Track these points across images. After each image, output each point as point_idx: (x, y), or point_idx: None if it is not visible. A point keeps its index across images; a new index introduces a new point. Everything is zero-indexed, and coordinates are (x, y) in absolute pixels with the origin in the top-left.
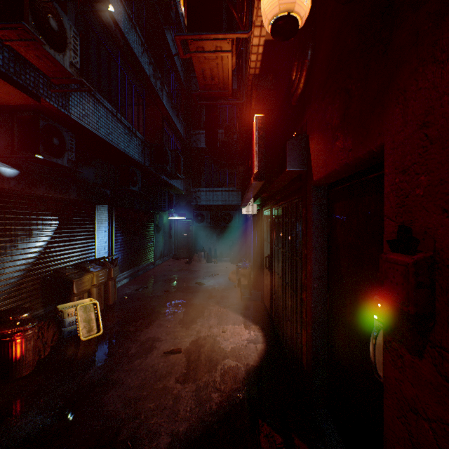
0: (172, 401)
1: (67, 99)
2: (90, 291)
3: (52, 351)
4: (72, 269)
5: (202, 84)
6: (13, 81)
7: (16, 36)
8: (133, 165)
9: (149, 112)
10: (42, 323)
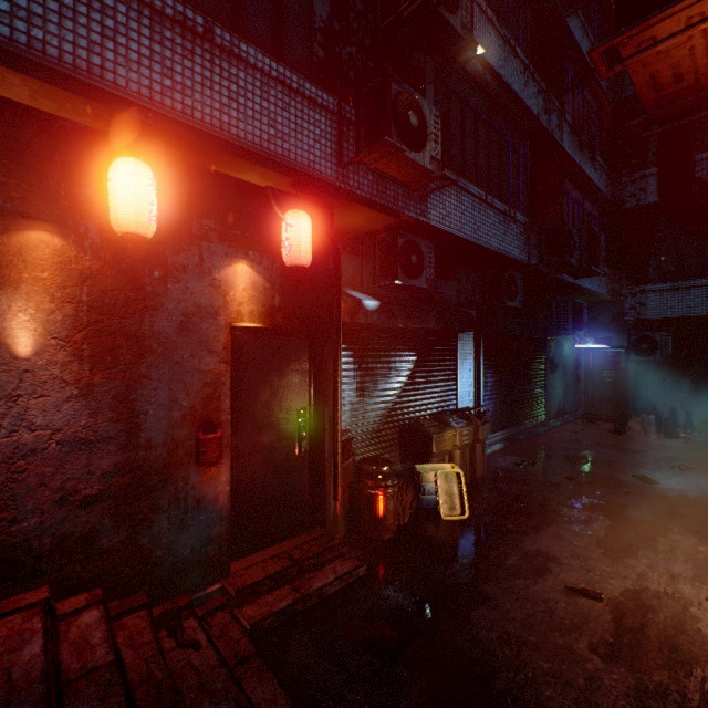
0: (583, 680)
1: (425, 202)
2: (451, 453)
3: (411, 521)
4: (430, 419)
5: (650, 101)
6: (376, 205)
7: (379, 156)
8: (510, 268)
9: (536, 175)
10: (400, 482)
